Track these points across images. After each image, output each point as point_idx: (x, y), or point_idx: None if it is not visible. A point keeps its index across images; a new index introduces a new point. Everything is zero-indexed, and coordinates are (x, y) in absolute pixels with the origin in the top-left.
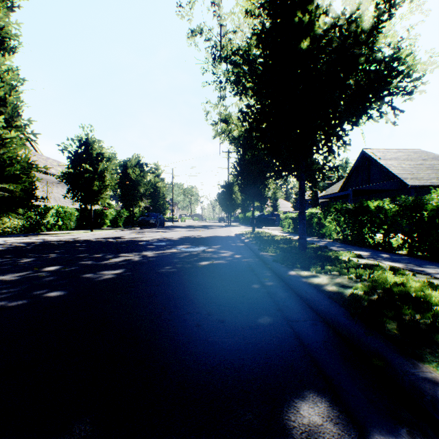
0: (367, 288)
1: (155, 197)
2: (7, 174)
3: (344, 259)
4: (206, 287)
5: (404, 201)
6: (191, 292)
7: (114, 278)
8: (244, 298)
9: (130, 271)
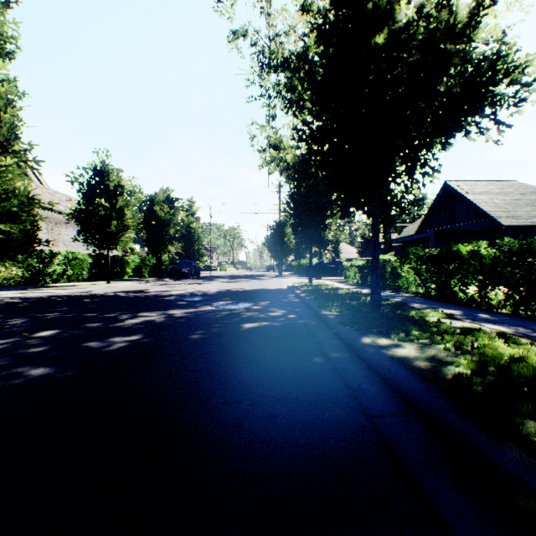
0: (475, 365)
1: (188, 241)
2: (2, 211)
3: (433, 321)
4: (251, 360)
5: (508, 244)
6: (229, 369)
7: (127, 348)
8: (303, 378)
9: (150, 338)
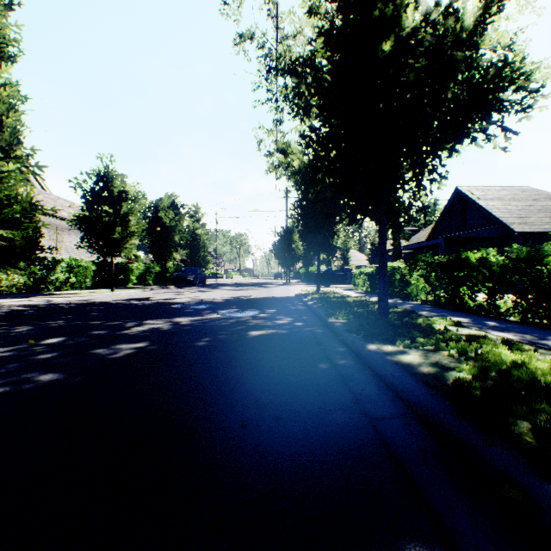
0: (476, 370)
1: (194, 248)
2: (4, 218)
3: (439, 328)
4: (257, 367)
5: (516, 252)
6: (235, 375)
7: (134, 355)
8: (308, 384)
9: (156, 345)
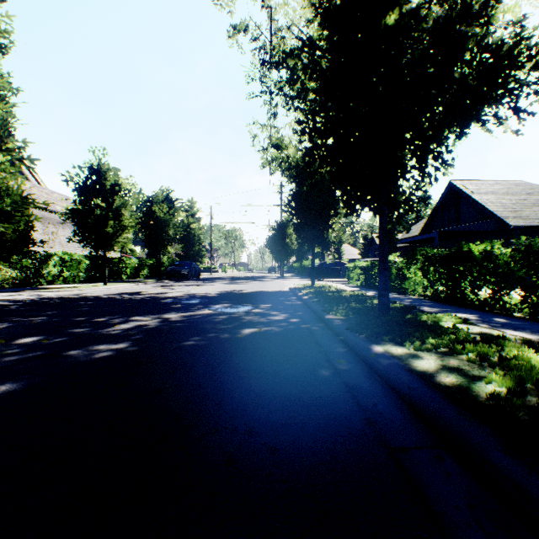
0: (511, 382)
1: (188, 242)
2: None
3: (448, 327)
4: (249, 373)
5: (526, 244)
6: (223, 384)
7: (111, 358)
8: (309, 397)
9: (139, 346)
